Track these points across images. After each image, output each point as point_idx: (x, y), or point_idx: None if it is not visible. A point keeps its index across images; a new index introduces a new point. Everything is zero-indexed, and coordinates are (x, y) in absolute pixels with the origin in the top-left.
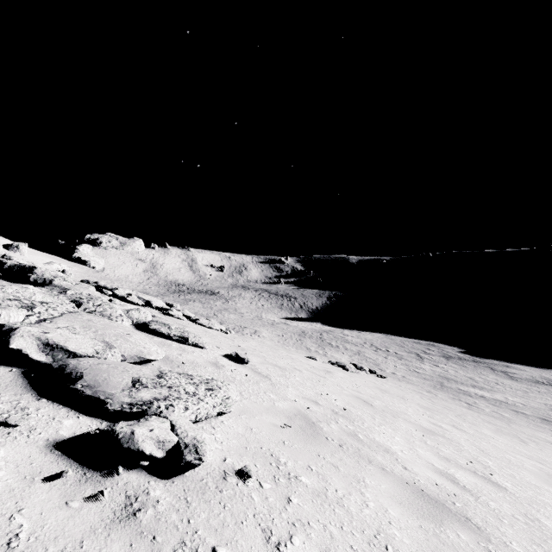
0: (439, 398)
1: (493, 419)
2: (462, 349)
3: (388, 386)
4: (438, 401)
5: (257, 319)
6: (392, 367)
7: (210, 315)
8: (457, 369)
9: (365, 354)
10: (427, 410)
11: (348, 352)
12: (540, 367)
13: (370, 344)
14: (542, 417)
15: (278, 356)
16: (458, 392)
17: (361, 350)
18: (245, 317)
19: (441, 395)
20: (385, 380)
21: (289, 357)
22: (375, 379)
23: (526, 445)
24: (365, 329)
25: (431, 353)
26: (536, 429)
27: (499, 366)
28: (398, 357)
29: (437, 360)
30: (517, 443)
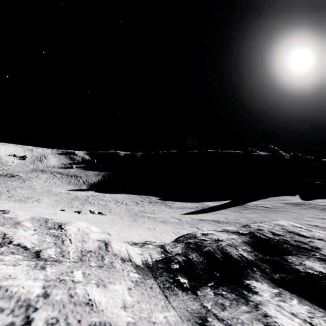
0: (122, 219)
1: (135, 224)
2: (160, 198)
3: (95, 218)
4: (118, 220)
5: (46, 192)
6: (118, 210)
7: (2, 191)
8: (151, 207)
9: (108, 205)
10: (93, 223)
11: (98, 205)
12: (185, 202)
13: (115, 200)
14: (163, 220)
15: (17, 209)
16: (139, 216)
17: (107, 204)
18: (36, 191)
19: (126, 218)
20: (102, 216)
21: (31, 209)
22: (94, 216)
23: (128, 229)
24: (119, 193)
25: (144, 201)
26: (151, 224)
27: (170, 203)
28: (126, 205)
29: (145, 204)
30: (124, 229)
